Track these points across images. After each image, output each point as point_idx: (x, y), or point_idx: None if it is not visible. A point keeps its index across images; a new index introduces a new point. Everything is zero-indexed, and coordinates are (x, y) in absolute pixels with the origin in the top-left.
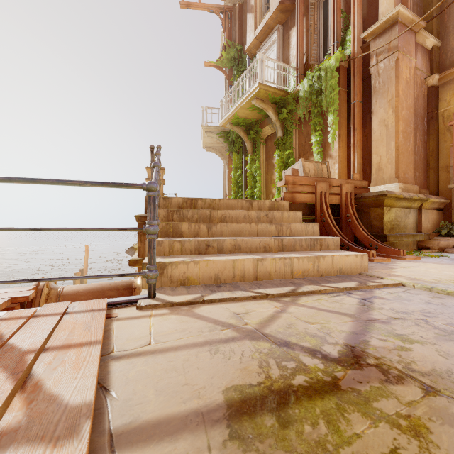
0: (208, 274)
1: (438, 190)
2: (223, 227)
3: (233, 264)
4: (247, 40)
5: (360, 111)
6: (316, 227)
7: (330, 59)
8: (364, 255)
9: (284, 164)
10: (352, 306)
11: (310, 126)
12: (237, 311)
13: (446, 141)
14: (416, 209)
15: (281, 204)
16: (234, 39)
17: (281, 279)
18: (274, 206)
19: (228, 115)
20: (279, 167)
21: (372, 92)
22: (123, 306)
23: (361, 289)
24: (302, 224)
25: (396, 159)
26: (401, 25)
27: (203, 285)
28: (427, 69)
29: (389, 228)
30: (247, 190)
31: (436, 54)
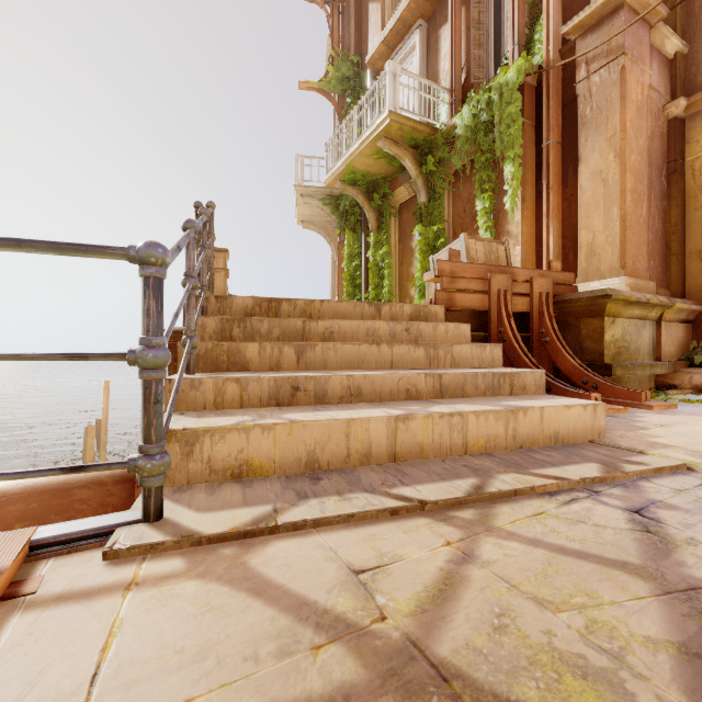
0: (292, 451)
1: (683, 290)
2: (328, 351)
3: (345, 429)
4: (370, 47)
5: (558, 157)
6: (497, 351)
7: (509, 72)
8: (599, 404)
9: (429, 247)
10: (621, 533)
11: (473, 185)
12: (356, 561)
13: (698, 209)
14: (654, 321)
15: (432, 311)
16: (348, 46)
17: (444, 458)
18: (420, 313)
19: (338, 166)
20: (422, 252)
21: (580, 125)
22: (73, 549)
23: (612, 480)
24: (473, 346)
25: (622, 236)
26: (629, 10)
27: (283, 476)
28: (666, 90)
29: (612, 353)
30: (368, 291)
31: (681, 66)
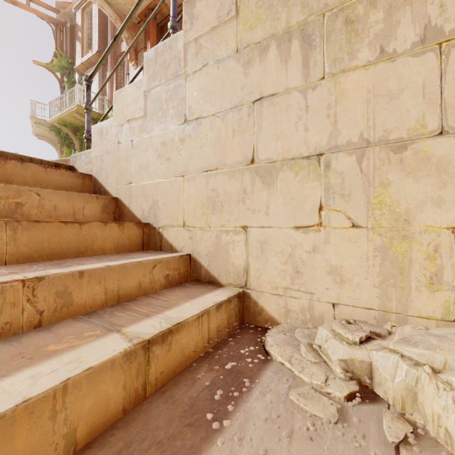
0: None
1: None
2: None
3: None
4: (76, 61)
5: None
6: None
7: None
8: None
9: None
10: None
11: None
12: None
13: None
14: None
15: None
16: (66, 51)
17: None
18: None
19: (56, 117)
20: None
21: None
22: None
23: None
24: None
25: None
26: None
27: None
28: None
29: None
30: None
31: None
